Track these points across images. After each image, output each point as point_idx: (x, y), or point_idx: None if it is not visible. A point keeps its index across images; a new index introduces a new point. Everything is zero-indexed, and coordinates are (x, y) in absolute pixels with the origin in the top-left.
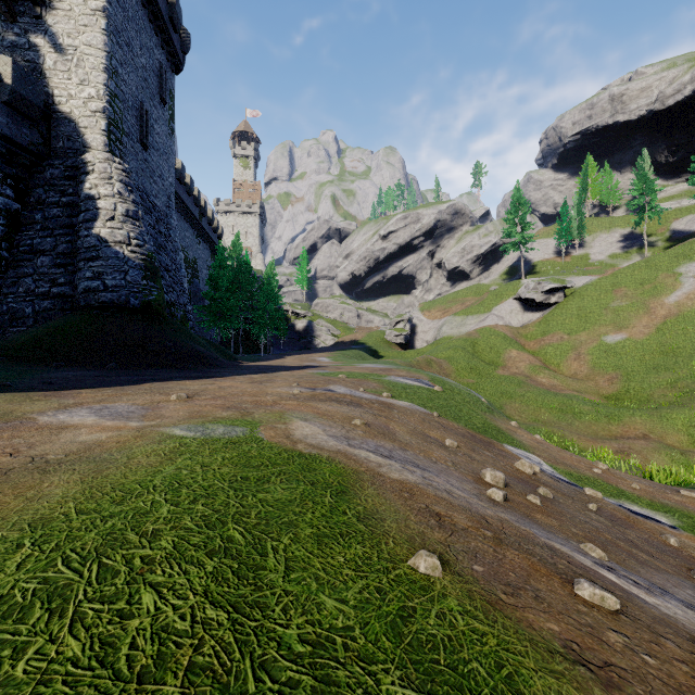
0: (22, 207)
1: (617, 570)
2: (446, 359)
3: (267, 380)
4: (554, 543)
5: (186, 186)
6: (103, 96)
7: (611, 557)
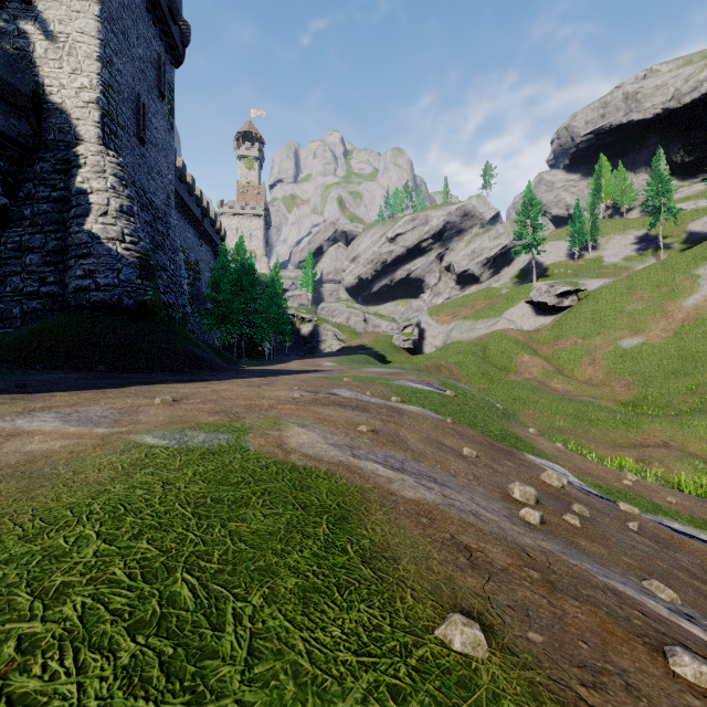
0: (10, 203)
1: (697, 619)
2: (456, 364)
3: (266, 384)
4: (615, 583)
5: (187, 185)
6: (97, 85)
7: (681, 597)
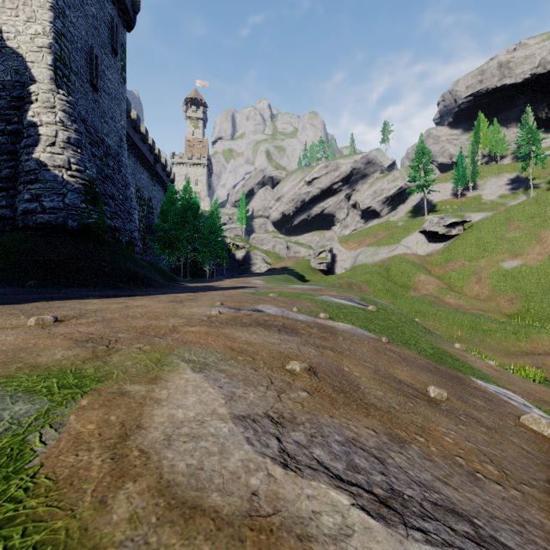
0: None
1: None
2: (365, 282)
3: (190, 299)
4: None
5: (141, 135)
6: (49, 32)
7: None
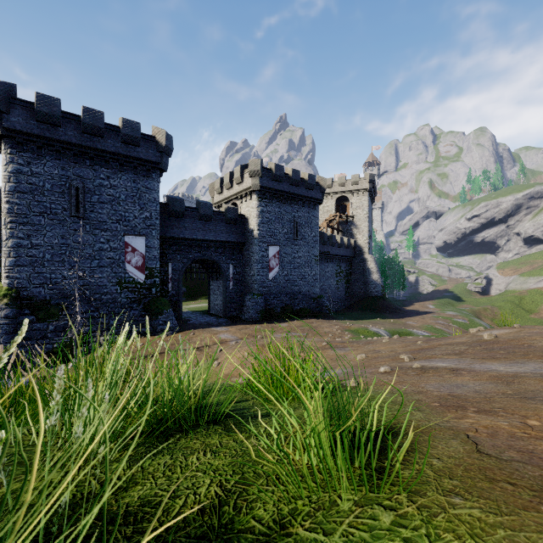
0: (351, 270)
1: None
2: (498, 307)
3: (424, 318)
4: None
5: None
6: (368, 238)
7: None
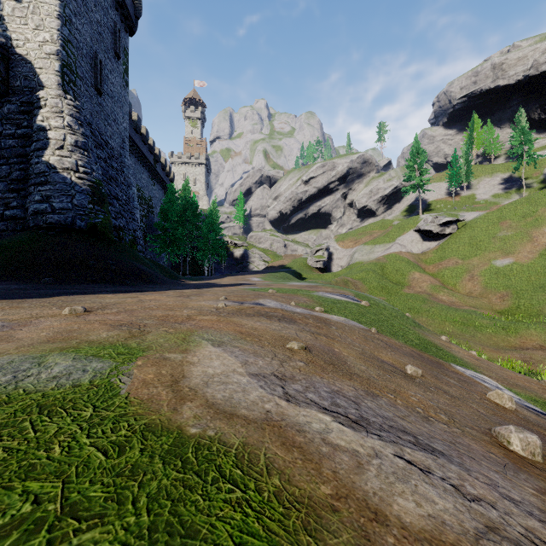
0: None
1: None
2: (360, 280)
3: (196, 294)
4: None
5: (142, 135)
6: (57, 40)
7: None
